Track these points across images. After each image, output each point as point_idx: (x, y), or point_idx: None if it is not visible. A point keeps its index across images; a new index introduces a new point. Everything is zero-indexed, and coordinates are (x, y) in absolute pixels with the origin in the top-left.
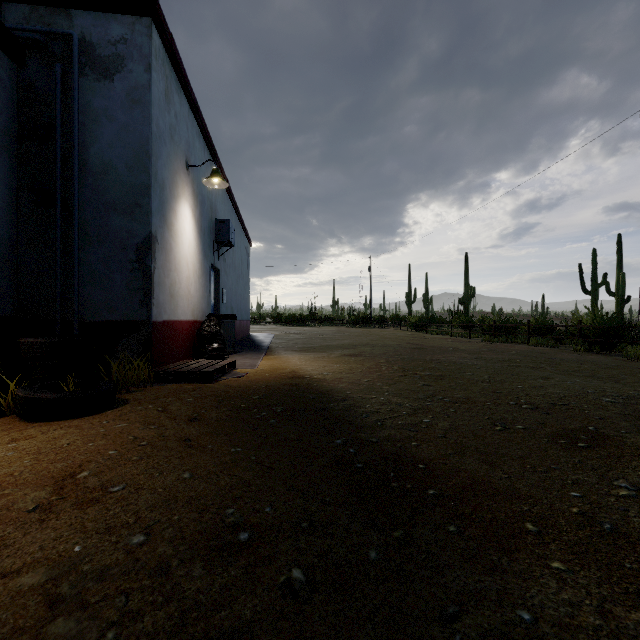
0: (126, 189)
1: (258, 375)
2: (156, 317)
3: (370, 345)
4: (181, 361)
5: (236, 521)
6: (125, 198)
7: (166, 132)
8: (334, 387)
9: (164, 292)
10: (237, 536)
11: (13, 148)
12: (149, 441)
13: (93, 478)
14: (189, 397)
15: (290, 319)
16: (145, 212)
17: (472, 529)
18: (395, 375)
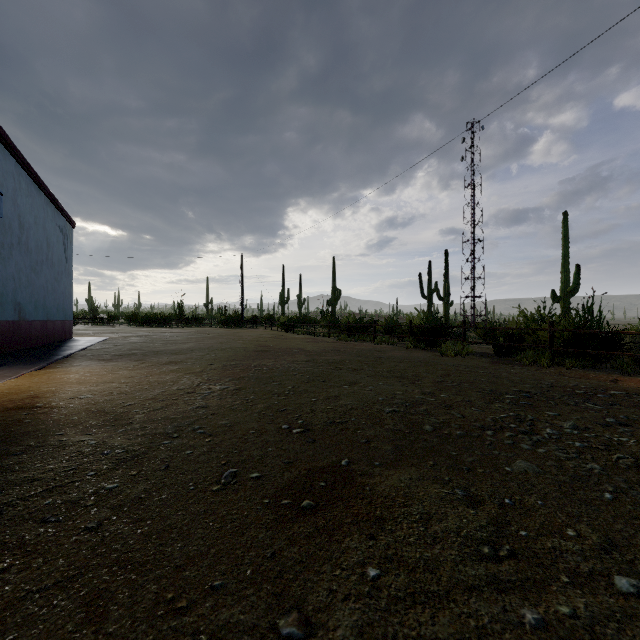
0: None
1: None
2: None
3: (211, 349)
4: None
5: None
6: None
7: None
8: (54, 423)
9: None
10: None
11: None
12: None
13: None
14: None
15: (148, 319)
16: None
17: None
18: (180, 393)
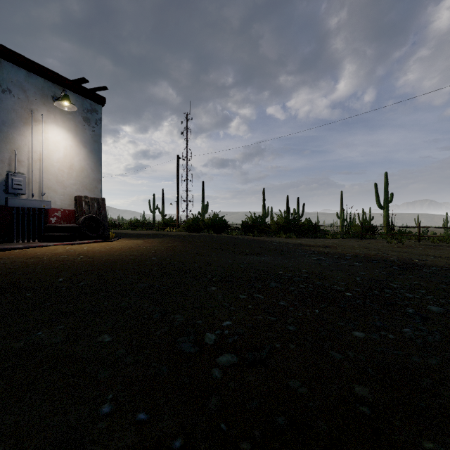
0: None
1: None
2: None
3: None
4: None
5: None
6: None
7: None
8: None
9: None
10: None
11: None
12: None
13: None
14: None
15: None
16: None
17: None
18: None
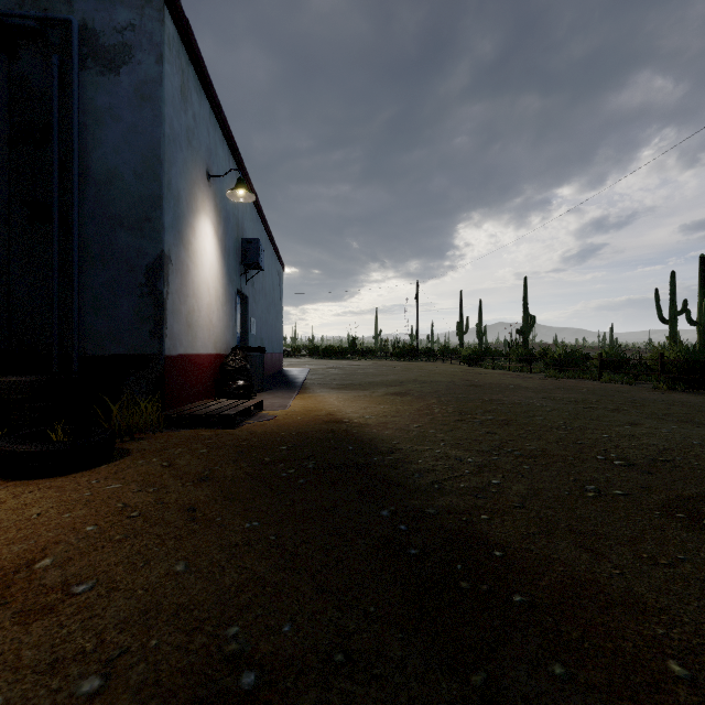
0: (134, 201)
1: (288, 418)
2: (169, 350)
3: (418, 382)
4: (200, 401)
5: (239, 650)
6: (133, 211)
7: (182, 135)
8: (378, 434)
9: (180, 321)
10: (238, 679)
11: (4, 154)
12: (142, 511)
13: (55, 570)
14: (203, 448)
15: (328, 352)
16: (156, 227)
17: (588, 671)
18: (450, 419)
